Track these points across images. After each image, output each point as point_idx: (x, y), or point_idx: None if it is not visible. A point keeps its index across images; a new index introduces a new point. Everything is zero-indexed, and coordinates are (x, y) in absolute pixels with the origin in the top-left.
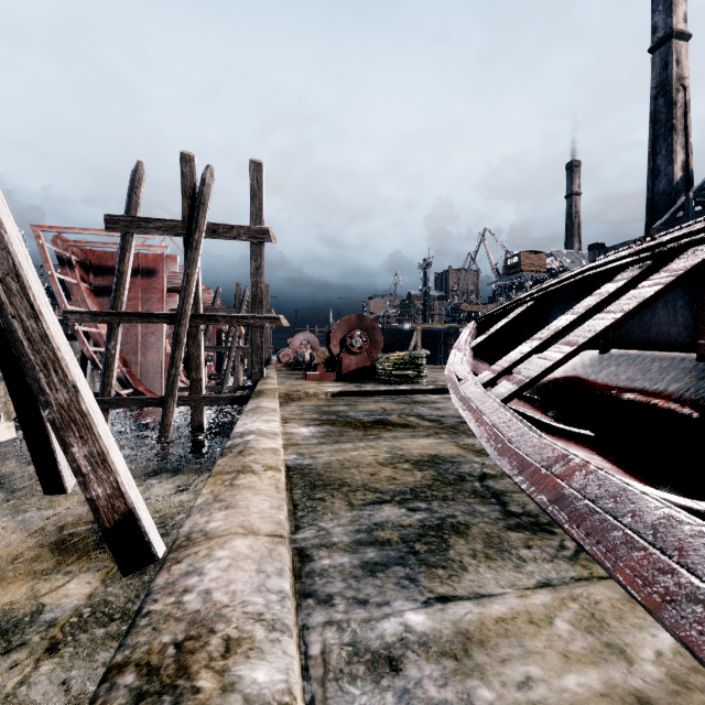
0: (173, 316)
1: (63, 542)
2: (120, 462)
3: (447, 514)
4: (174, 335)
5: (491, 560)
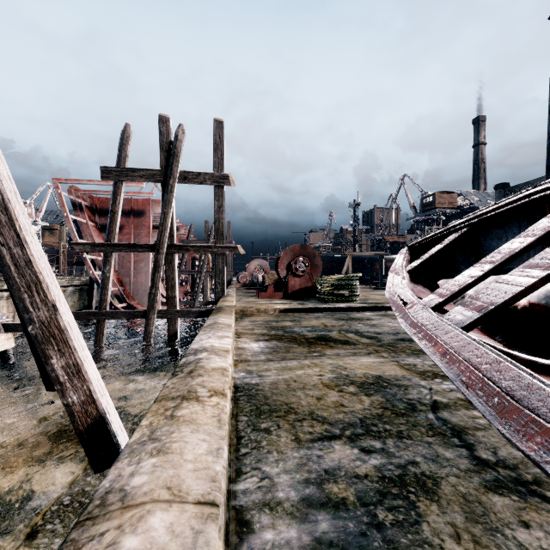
0: (153, 246)
1: (59, 431)
2: (93, 371)
3: (407, 460)
4: (154, 261)
5: (482, 547)
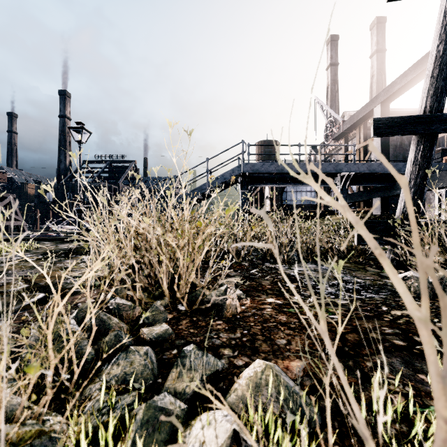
0: None
1: None
2: None
3: None
4: None
5: None
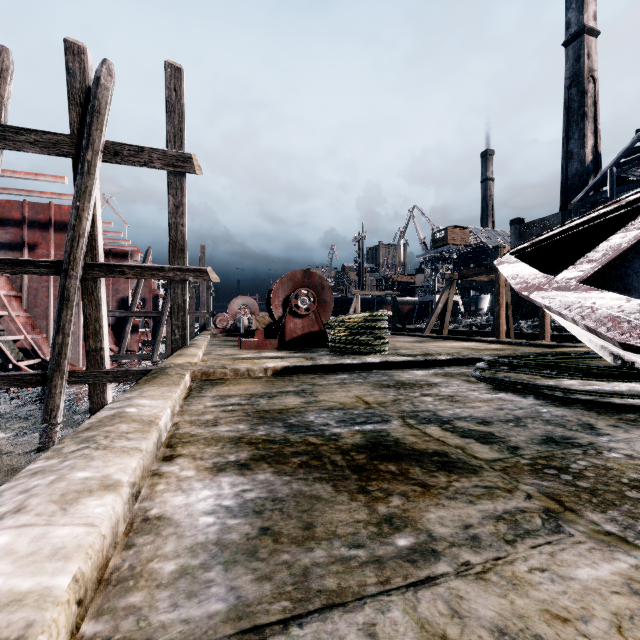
0: (59, 265)
1: None
2: None
3: None
4: (60, 290)
5: None
